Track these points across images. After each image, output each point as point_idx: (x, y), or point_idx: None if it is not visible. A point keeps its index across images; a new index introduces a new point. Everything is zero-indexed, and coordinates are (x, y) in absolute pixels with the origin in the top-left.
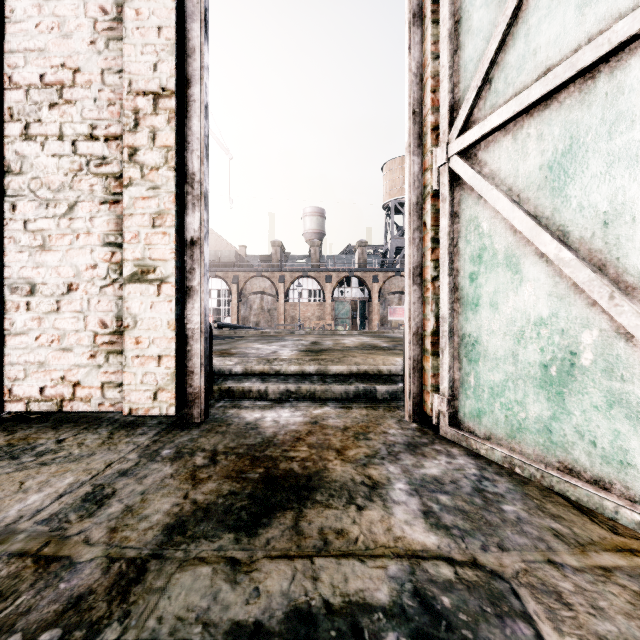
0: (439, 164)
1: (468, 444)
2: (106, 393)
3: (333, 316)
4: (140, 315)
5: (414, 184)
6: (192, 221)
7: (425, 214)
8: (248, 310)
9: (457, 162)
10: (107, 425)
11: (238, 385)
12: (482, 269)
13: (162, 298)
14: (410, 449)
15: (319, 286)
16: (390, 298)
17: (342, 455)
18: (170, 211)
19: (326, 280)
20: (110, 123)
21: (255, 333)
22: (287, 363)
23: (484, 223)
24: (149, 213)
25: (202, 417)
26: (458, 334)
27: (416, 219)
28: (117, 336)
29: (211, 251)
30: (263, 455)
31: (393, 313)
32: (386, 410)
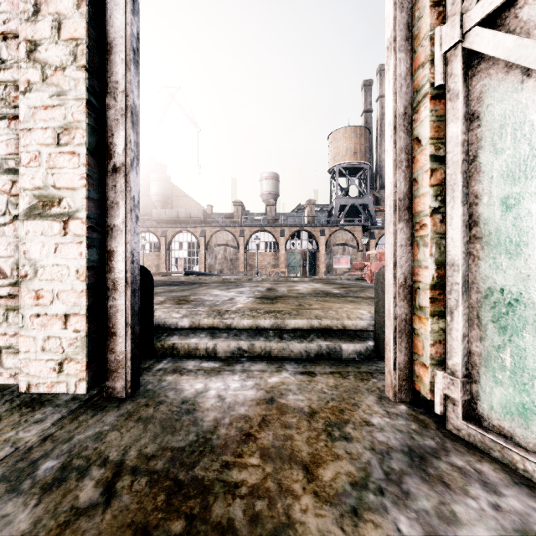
0: (446, 47)
1: (506, 458)
2: (5, 361)
3: (286, 264)
4: (41, 261)
5: (401, 89)
6: (114, 142)
7: (417, 126)
8: (213, 259)
9: (480, 35)
10: (4, 402)
11: (183, 342)
12: (531, 188)
13: (69, 239)
14: (416, 465)
15: (274, 239)
16: (335, 249)
17: (314, 480)
18: (80, 124)
19: (280, 234)
20: (10, 17)
21: (217, 279)
22: (239, 316)
23: (535, 116)
24: (53, 127)
25: (127, 391)
26: (478, 288)
27: (403, 135)
28: (18, 288)
29: (182, 209)
30: (190, 478)
31: (338, 262)
32: (358, 378)
